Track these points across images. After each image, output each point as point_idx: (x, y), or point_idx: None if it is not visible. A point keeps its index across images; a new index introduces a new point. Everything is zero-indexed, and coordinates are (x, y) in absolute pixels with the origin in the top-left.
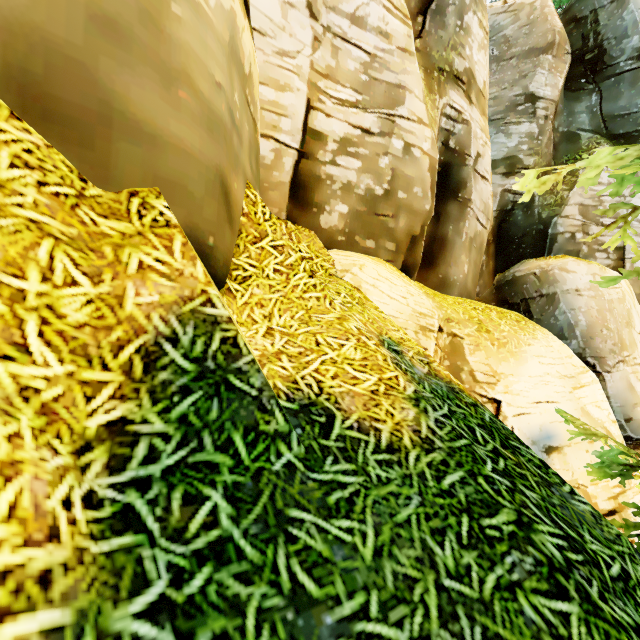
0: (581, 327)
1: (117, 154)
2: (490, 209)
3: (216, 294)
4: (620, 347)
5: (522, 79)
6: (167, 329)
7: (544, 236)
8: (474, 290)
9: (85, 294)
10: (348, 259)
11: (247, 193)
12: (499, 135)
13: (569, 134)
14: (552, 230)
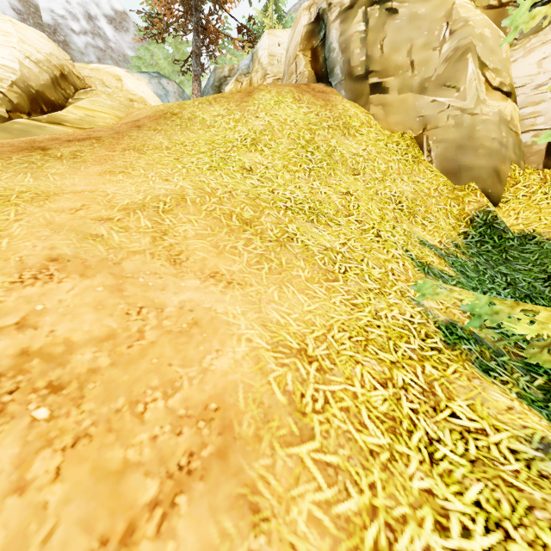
0: None
1: (462, 176)
2: None
3: (490, 205)
4: None
5: None
6: (475, 214)
7: None
8: None
9: (456, 209)
10: None
11: (510, 167)
12: None
13: None
14: None
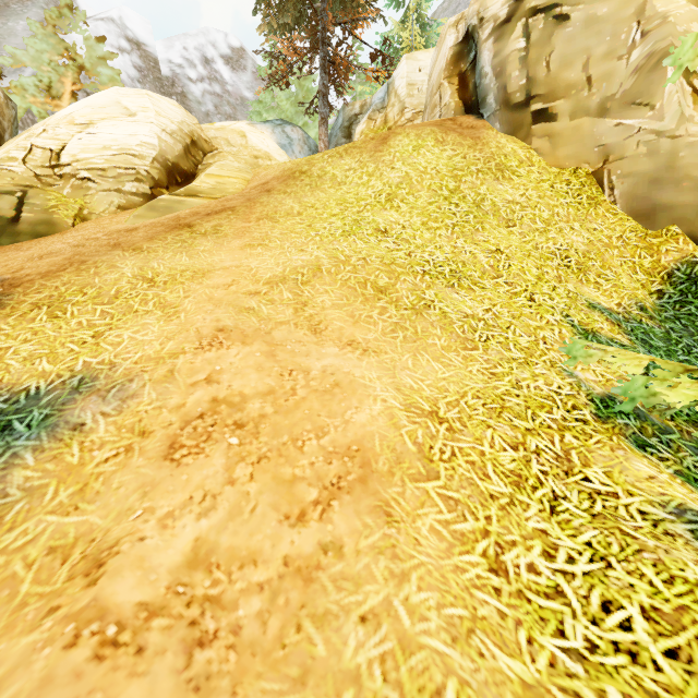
0: None
1: (657, 218)
2: None
3: (697, 254)
4: None
5: None
6: (675, 267)
7: None
8: None
9: (649, 261)
10: None
11: None
12: None
13: None
14: None
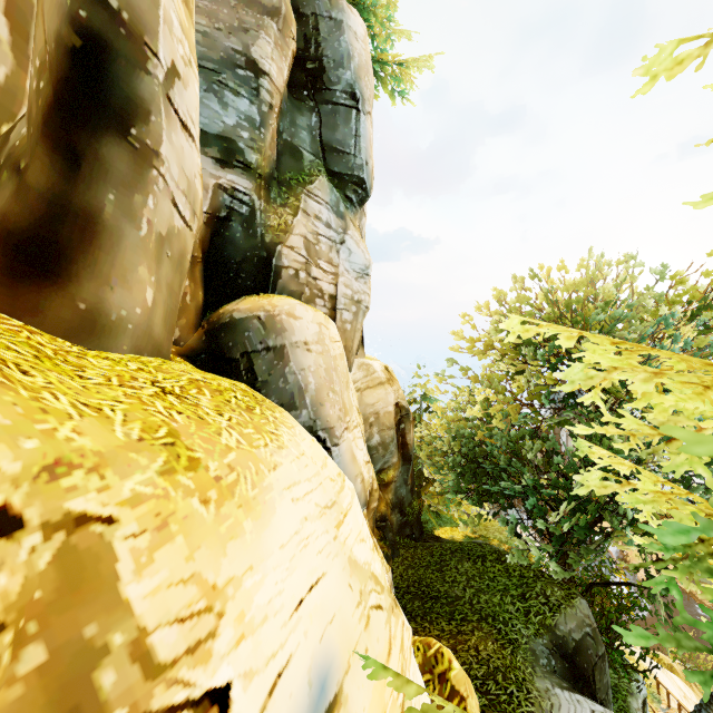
0: (312, 391)
1: None
2: (198, 197)
3: None
4: (345, 412)
5: (243, 32)
6: None
7: (268, 267)
8: (169, 339)
9: None
10: None
11: None
12: (212, 96)
13: (293, 147)
14: (277, 261)
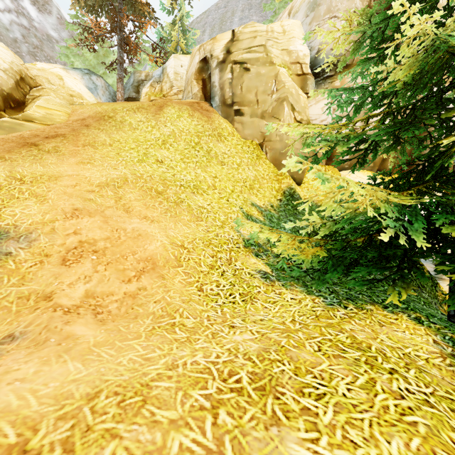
0: None
1: (281, 168)
2: None
3: (293, 185)
4: None
5: None
6: (286, 189)
7: None
8: None
9: (277, 186)
10: (346, 173)
11: None
12: None
13: None
14: None
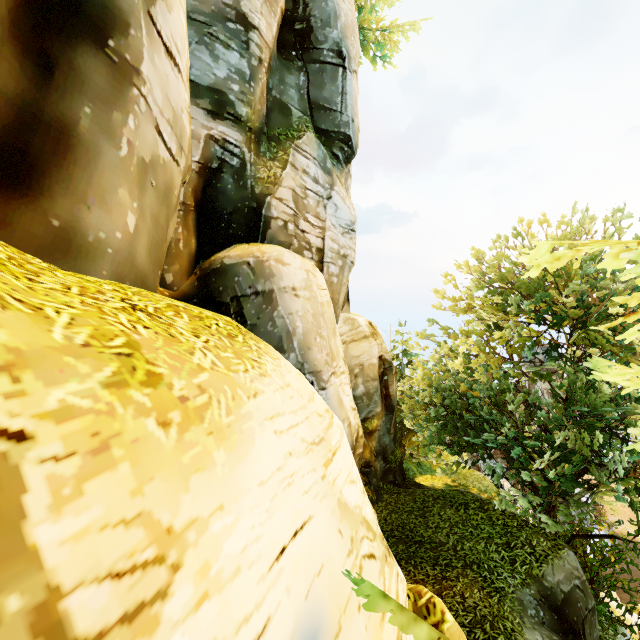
0: (299, 335)
1: None
2: (186, 134)
3: None
4: (332, 357)
5: None
6: None
7: (258, 217)
8: (154, 272)
9: None
10: None
11: None
12: (203, 48)
13: (281, 104)
14: (266, 211)
